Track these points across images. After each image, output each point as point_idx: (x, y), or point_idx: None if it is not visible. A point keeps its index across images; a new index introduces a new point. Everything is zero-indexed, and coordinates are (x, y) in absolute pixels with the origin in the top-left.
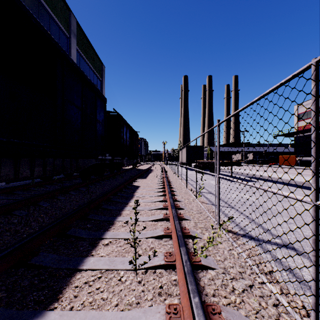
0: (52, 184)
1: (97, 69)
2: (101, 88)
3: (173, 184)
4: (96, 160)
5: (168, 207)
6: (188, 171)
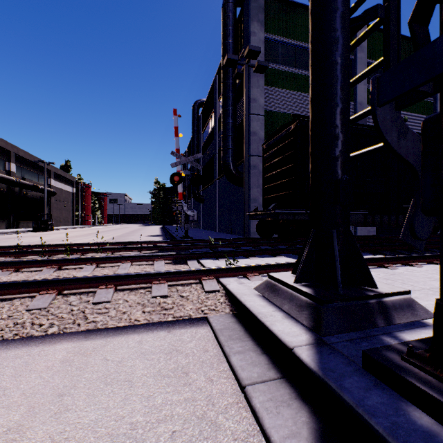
0: None
1: None
2: None
3: None
4: None
5: None
6: None
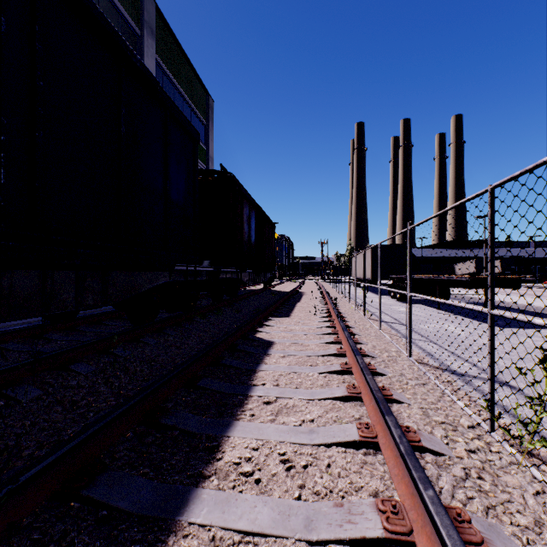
0: (74, 330)
1: (198, 104)
2: (206, 140)
3: (363, 339)
4: (170, 274)
5: (419, 545)
6: (375, 296)
